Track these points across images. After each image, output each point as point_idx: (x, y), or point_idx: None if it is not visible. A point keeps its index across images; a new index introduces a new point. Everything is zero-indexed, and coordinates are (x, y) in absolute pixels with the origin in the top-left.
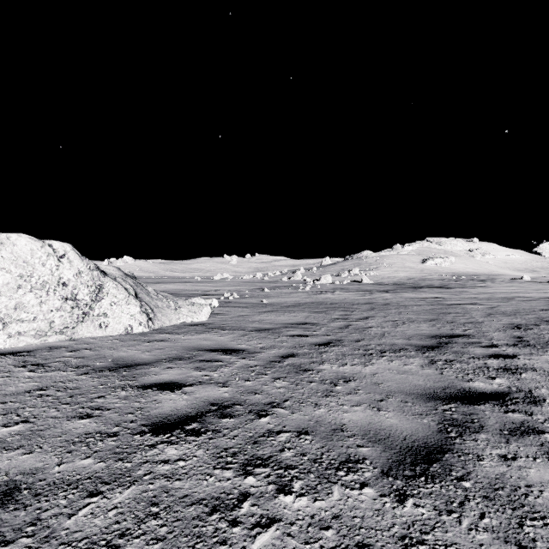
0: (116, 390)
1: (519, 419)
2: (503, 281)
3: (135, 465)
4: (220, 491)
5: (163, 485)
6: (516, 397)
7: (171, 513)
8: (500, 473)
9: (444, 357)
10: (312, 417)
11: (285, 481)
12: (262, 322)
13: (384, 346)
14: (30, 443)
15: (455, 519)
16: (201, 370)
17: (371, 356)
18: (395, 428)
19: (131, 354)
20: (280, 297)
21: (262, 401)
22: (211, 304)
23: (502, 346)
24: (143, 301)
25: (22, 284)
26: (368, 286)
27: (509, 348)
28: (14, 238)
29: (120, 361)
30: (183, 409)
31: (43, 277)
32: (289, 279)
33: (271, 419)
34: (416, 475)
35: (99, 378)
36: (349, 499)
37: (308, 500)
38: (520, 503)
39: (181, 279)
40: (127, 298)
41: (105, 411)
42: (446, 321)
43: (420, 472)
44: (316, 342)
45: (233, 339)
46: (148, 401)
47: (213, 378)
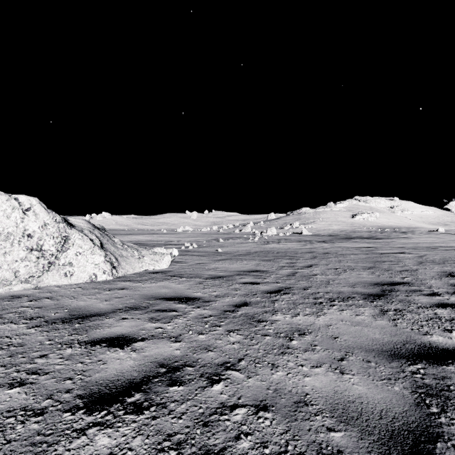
0: (62, 347)
1: None
2: (422, 233)
3: None
4: None
5: None
6: None
7: None
8: None
9: (393, 306)
10: (270, 383)
11: None
12: (217, 269)
13: (332, 294)
14: None
15: None
16: (155, 321)
17: (321, 305)
18: (365, 400)
19: (89, 304)
20: (233, 246)
21: (216, 360)
22: (171, 253)
23: (443, 294)
24: (108, 251)
25: None
26: (307, 237)
27: (452, 297)
28: None
29: (76, 311)
30: (128, 372)
31: (7, 229)
32: (240, 231)
33: (225, 386)
34: None
35: (48, 332)
36: None
37: None
38: None
39: (149, 231)
40: (92, 248)
41: (42, 376)
42: (383, 269)
43: None
44: (267, 290)
45: (190, 286)
46: (93, 362)
47: (166, 331)
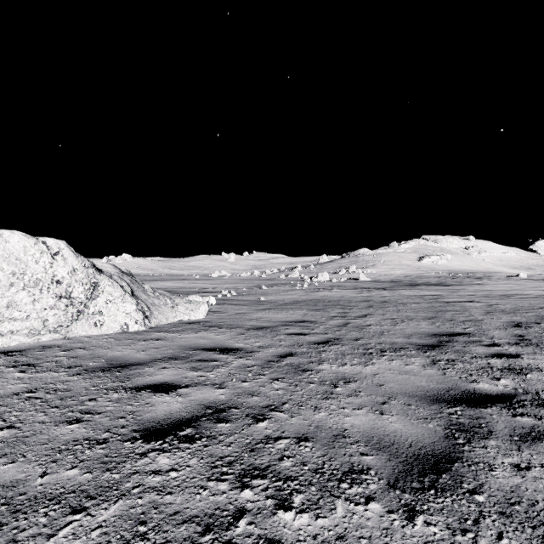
0: (108, 392)
1: (529, 423)
2: (500, 279)
3: (124, 476)
4: (214, 506)
5: (153, 499)
6: (524, 399)
7: (161, 533)
8: (515, 485)
9: (446, 356)
10: (312, 421)
11: (284, 495)
12: (259, 320)
13: (384, 344)
14: (13, 451)
15: (470, 540)
16: (197, 370)
17: (371, 355)
18: (399, 434)
19: (126, 354)
20: (278, 294)
21: (260, 403)
22: (208, 301)
23: (504, 344)
24: (140, 299)
25: (15, 282)
26: (365, 283)
27: (512, 347)
28: (6, 235)
29: (114, 361)
30: (177, 413)
31: (36, 275)
32: (286, 276)
33: (269, 423)
34: (425, 488)
35: (91, 379)
36: (354, 516)
37: (309, 517)
38: (539, 520)
39: (179, 276)
40: (123, 295)
41: (96, 415)
42: (445, 319)
43: (429, 484)
44: (315, 341)
45: (230, 337)
46: (141, 404)
47: (209, 379)
